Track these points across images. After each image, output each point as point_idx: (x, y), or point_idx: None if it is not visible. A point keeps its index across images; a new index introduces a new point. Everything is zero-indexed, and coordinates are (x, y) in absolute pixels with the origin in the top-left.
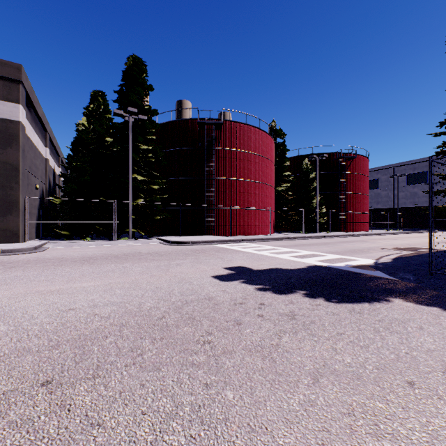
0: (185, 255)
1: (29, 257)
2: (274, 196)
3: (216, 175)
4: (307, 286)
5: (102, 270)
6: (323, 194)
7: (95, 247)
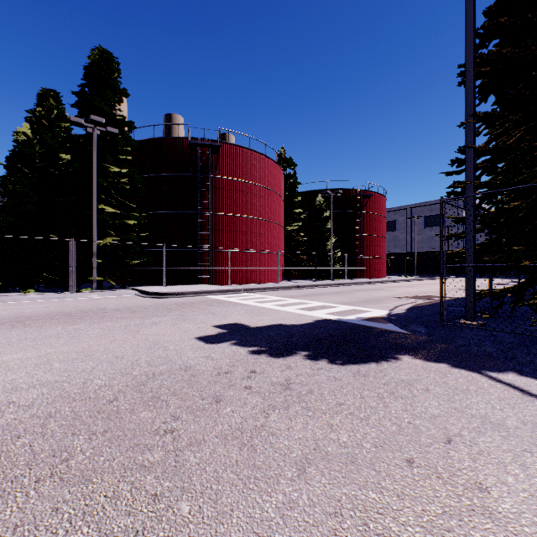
0: (166, 310)
1: None
2: (284, 237)
3: (212, 209)
4: (311, 345)
5: (40, 335)
6: (338, 236)
7: (40, 301)
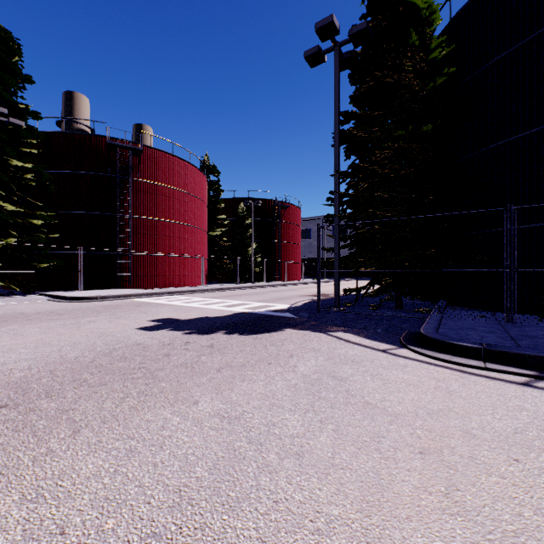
0: (95, 312)
1: None
2: (208, 242)
3: (133, 212)
4: (229, 327)
5: None
6: (259, 242)
7: None
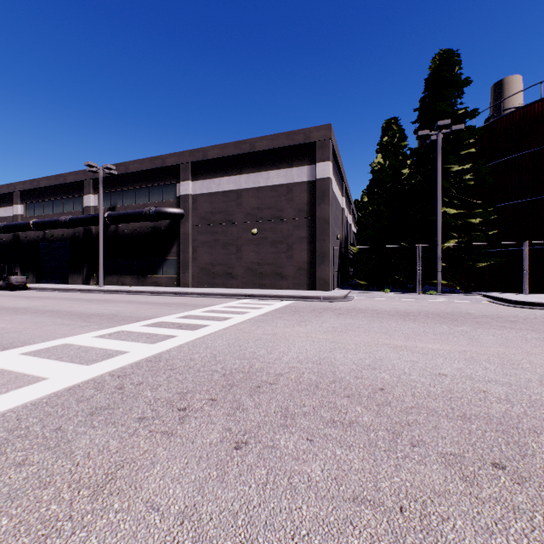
0: None
1: (345, 305)
2: None
3: None
4: None
5: (435, 331)
6: None
7: (398, 300)
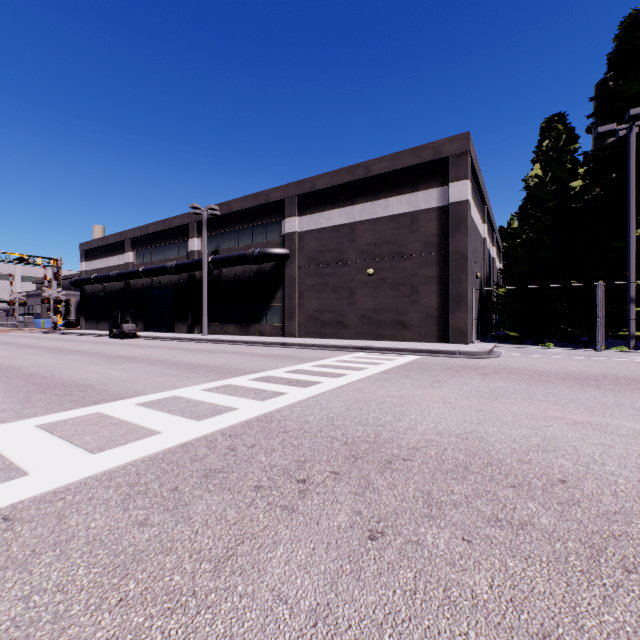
0: None
1: (490, 363)
2: None
3: None
4: None
5: (634, 404)
6: None
7: (568, 358)
